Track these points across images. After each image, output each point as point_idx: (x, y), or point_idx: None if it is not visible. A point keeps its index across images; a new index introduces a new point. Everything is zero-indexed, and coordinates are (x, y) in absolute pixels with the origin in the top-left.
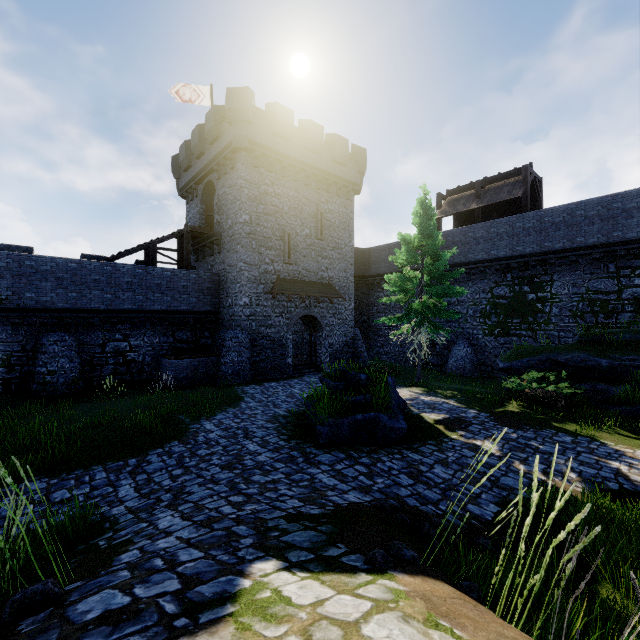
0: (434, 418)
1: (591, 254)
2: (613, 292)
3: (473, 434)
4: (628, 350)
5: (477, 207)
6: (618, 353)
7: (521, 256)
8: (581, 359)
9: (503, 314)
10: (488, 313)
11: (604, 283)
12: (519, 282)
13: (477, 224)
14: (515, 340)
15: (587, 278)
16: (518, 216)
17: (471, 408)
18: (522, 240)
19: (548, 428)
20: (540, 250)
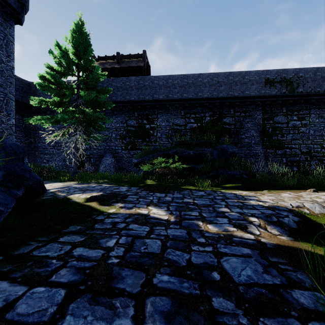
0: (85, 197)
1: (174, 105)
2: (183, 125)
3: (133, 203)
4: (199, 146)
5: (118, 67)
6: (196, 147)
7: (143, 101)
8: (181, 151)
9: (133, 136)
10: (124, 136)
11: (180, 120)
12: (141, 117)
13: (118, 78)
14: (139, 152)
15: (173, 117)
16: (141, 77)
17: (122, 186)
18: (143, 92)
19: (183, 189)
20: (152, 99)
